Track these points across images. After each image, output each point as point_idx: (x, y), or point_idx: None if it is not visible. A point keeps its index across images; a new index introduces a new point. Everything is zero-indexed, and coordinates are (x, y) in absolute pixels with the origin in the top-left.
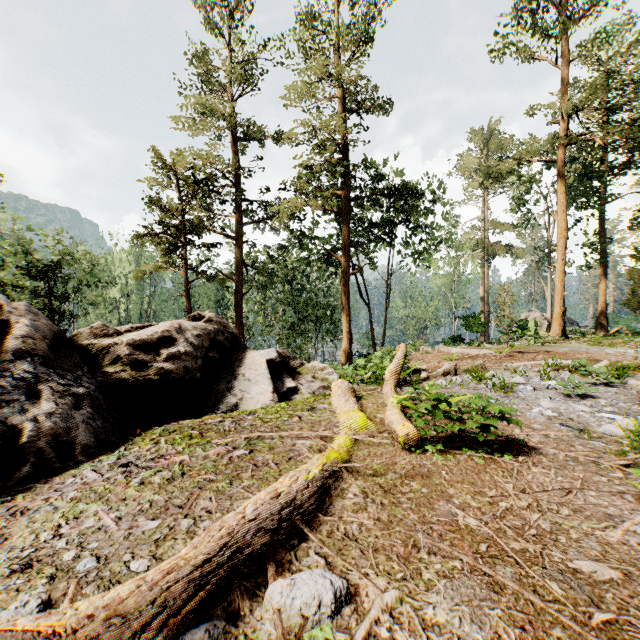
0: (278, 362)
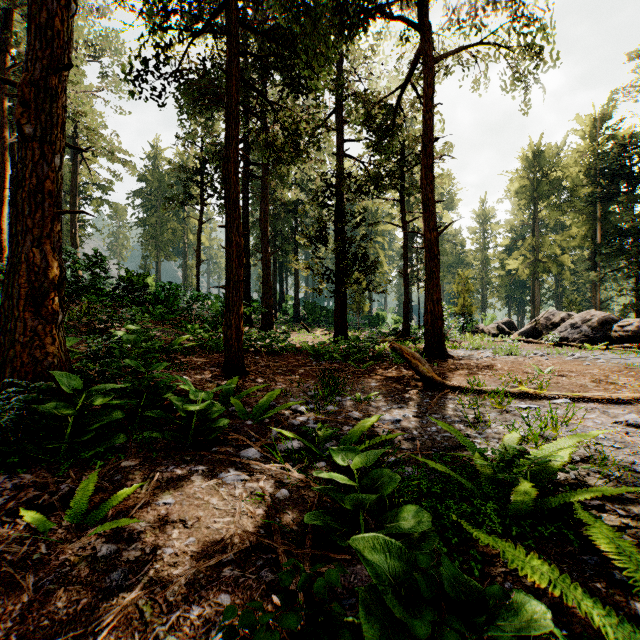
0: None
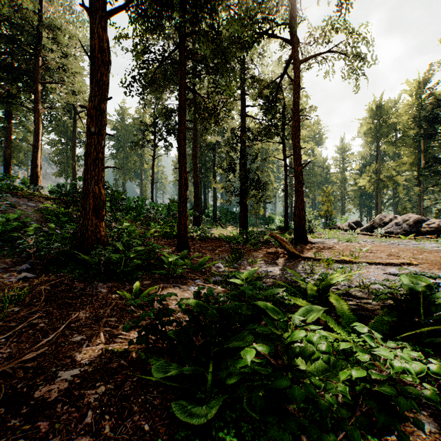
0: None
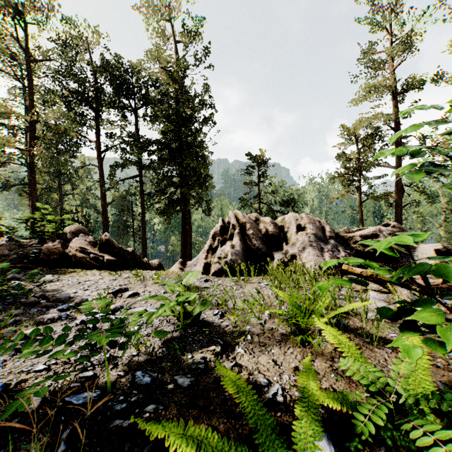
0: (442, 251)
